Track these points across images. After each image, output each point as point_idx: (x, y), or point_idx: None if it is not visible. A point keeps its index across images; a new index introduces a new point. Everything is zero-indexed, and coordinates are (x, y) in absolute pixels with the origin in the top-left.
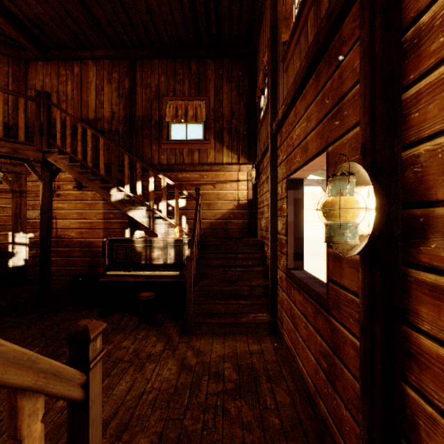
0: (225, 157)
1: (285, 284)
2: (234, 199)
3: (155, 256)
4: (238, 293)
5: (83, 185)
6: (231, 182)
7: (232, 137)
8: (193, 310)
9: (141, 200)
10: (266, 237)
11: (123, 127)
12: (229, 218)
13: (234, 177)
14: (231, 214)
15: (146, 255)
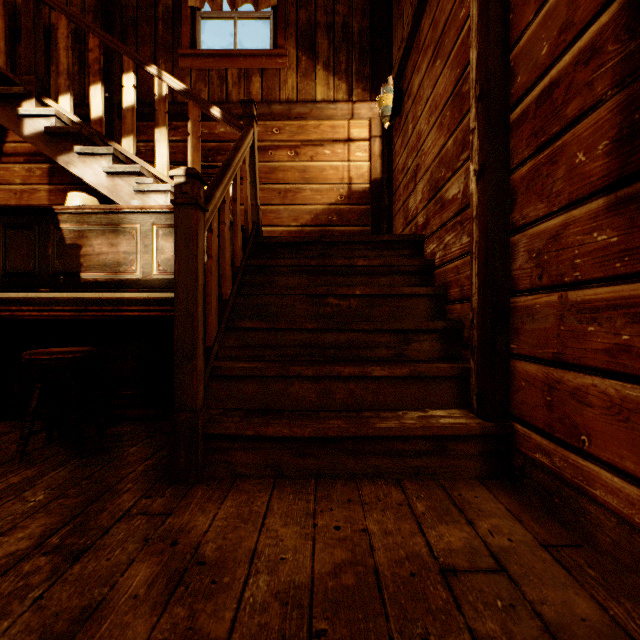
0: (319, 89)
1: (607, 238)
2: (339, 181)
3: (117, 256)
4: (359, 354)
5: (4, 151)
6: (333, 142)
7: (335, 44)
8: (203, 394)
9: (103, 134)
10: (434, 212)
11: (92, 21)
12: (330, 224)
13: (339, 132)
14: (333, 213)
15: (91, 254)
